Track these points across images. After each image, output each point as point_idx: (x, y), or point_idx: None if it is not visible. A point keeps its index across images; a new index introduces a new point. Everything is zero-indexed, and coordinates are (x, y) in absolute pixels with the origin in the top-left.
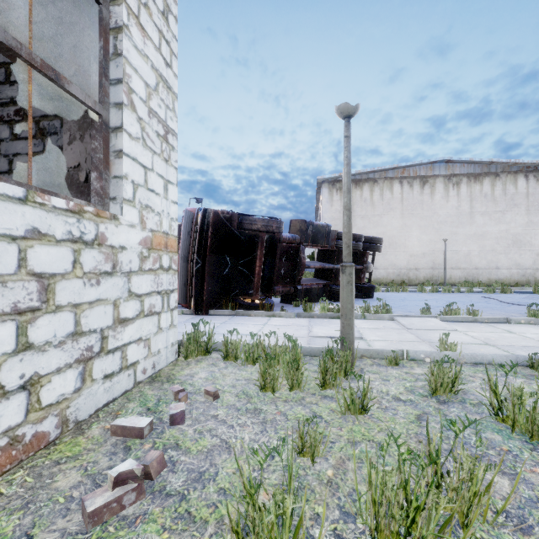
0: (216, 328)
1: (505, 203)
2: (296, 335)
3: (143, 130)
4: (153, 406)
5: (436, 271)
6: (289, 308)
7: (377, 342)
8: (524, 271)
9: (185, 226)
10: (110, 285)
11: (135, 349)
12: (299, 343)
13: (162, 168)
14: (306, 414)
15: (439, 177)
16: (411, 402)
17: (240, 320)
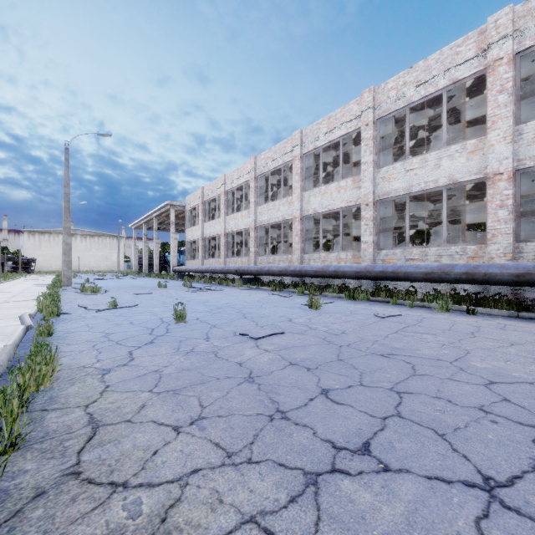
0: None
1: (103, 245)
2: None
3: None
4: None
5: (78, 268)
6: None
7: None
8: (109, 268)
9: None
10: None
11: None
12: None
13: None
14: None
15: (79, 234)
16: None
17: None
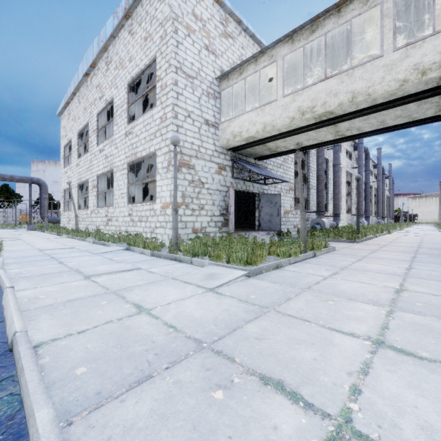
0: None
1: None
2: None
3: None
4: None
5: None
6: None
7: None
8: None
9: None
10: None
11: None
12: None
13: None
14: None
15: None
16: None
17: None
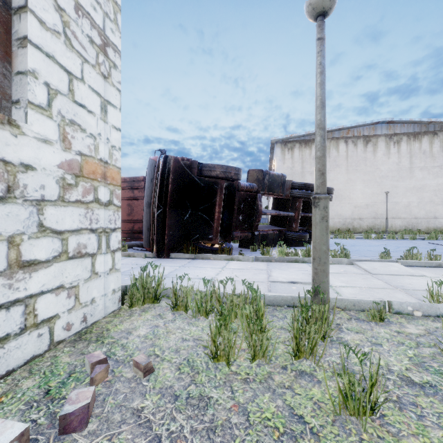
0: (174, 272)
1: (442, 159)
2: (254, 280)
3: (66, 26)
4: (57, 386)
5: (378, 220)
6: (247, 252)
7: (345, 288)
8: None
9: (148, 174)
10: (1, 214)
11: (51, 300)
12: (259, 288)
13: (99, 83)
14: (279, 412)
15: (381, 136)
16: (432, 387)
17: (199, 263)
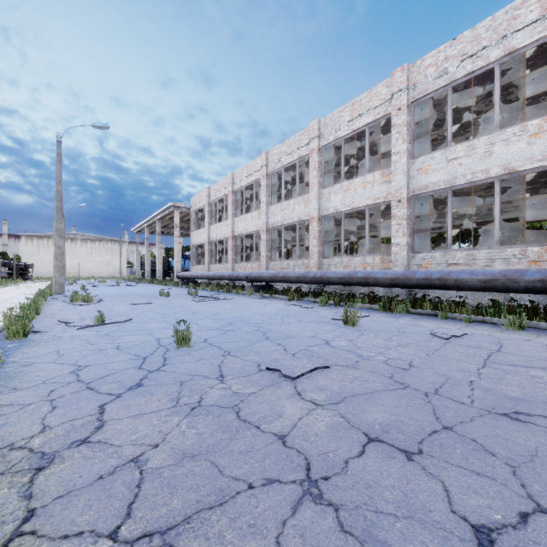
0: None
1: (104, 250)
2: None
3: None
4: None
5: (78, 274)
6: None
7: None
8: (111, 274)
9: None
10: None
11: None
12: None
13: None
14: None
15: (79, 239)
16: None
17: None
